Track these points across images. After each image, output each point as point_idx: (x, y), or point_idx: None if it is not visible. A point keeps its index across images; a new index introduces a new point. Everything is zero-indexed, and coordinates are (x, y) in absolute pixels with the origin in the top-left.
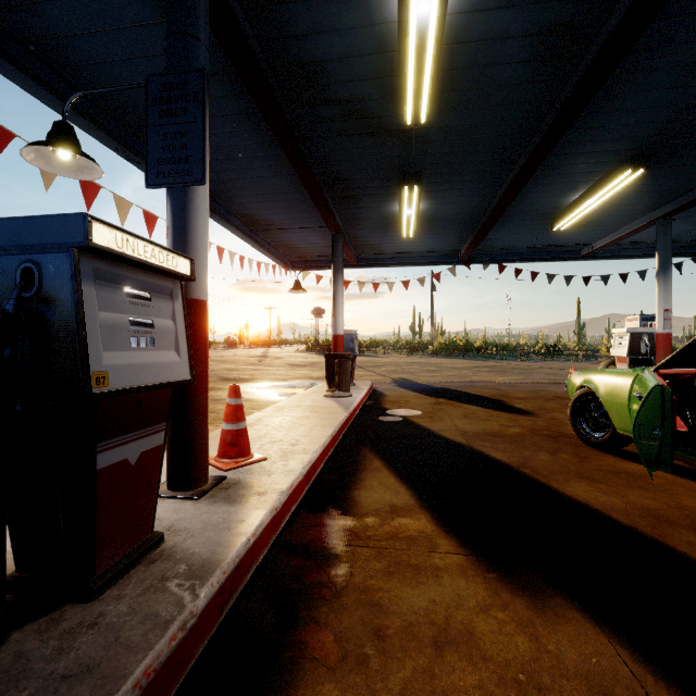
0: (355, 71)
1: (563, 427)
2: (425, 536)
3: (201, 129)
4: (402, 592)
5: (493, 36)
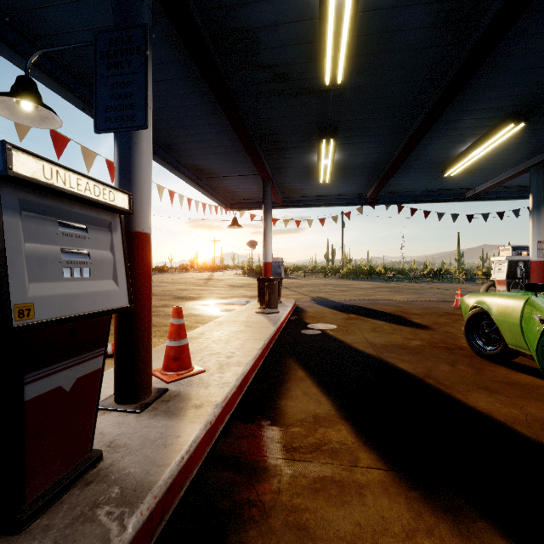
0: (281, 37)
1: (457, 340)
2: (347, 449)
3: (144, 79)
4: (328, 513)
5: (402, 3)
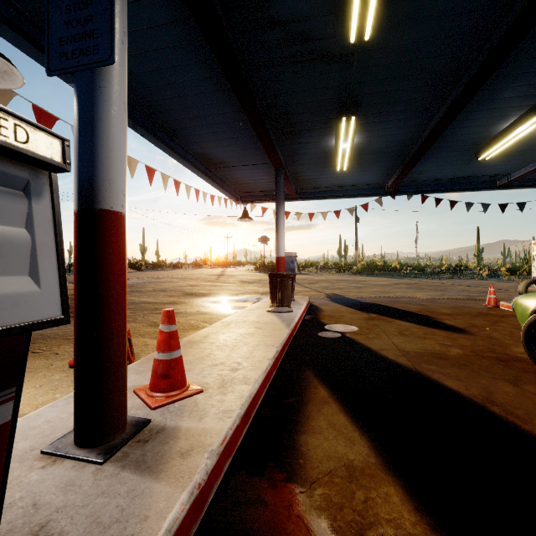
0: None
1: (507, 348)
2: None
3: None
4: None
5: None
